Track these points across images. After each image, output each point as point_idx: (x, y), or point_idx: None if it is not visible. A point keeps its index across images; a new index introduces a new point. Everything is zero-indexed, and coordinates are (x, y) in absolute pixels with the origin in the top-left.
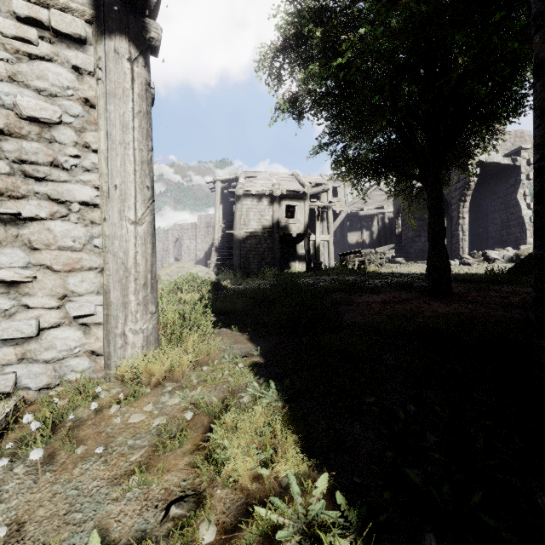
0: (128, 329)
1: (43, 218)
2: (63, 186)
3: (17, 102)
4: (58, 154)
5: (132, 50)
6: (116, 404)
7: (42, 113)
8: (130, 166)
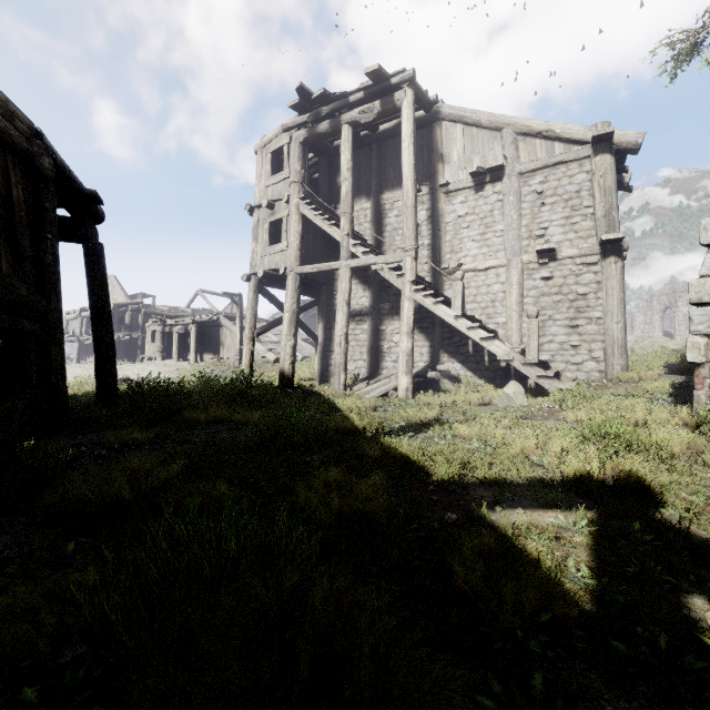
0: (614, 363)
1: (583, 325)
2: (590, 313)
3: (577, 291)
4: (588, 303)
5: (616, 259)
6: (611, 383)
7: (584, 292)
8: (615, 302)
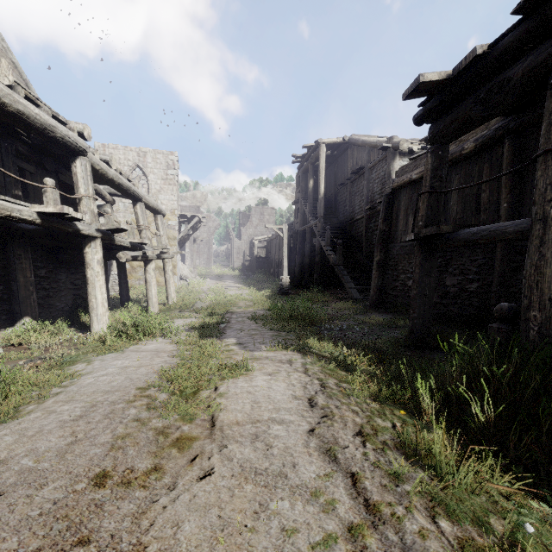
0: None
1: None
2: None
3: None
4: None
5: None
6: None
7: None
8: None
